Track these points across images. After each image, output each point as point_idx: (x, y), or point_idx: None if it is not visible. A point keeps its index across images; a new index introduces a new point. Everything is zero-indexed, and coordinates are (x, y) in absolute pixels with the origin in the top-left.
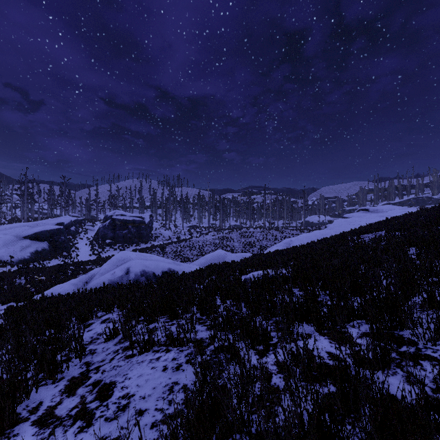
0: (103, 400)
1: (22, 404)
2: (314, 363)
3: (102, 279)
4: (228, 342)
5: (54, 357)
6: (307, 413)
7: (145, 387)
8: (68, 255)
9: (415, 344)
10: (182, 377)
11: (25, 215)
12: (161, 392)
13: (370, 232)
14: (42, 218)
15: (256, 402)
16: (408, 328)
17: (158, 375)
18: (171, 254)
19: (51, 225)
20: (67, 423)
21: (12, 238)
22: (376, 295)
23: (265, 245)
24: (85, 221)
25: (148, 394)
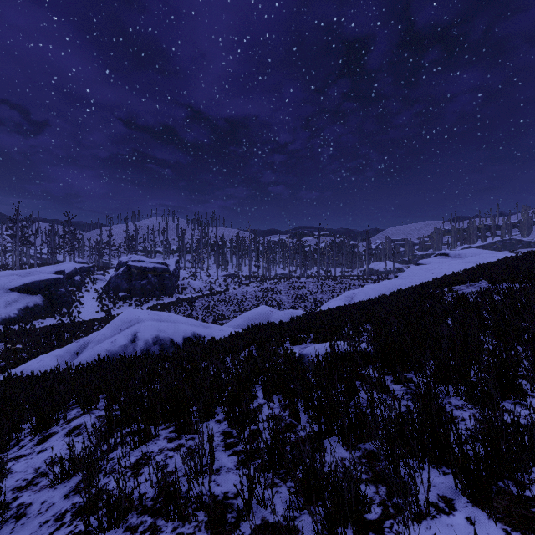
0: None
1: None
2: None
3: (97, 349)
4: None
5: None
6: None
7: None
8: (67, 312)
9: None
10: None
11: (17, 261)
12: None
13: (462, 283)
14: (40, 265)
15: None
16: None
17: None
18: (202, 310)
19: (47, 274)
20: None
21: None
22: None
23: (321, 298)
24: (94, 269)
25: None
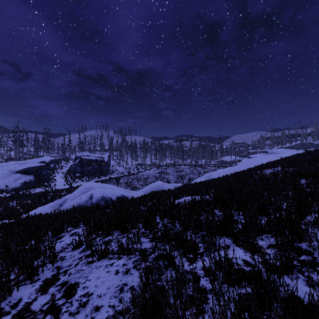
0: (68, 298)
1: (6, 300)
2: (233, 269)
3: (72, 202)
4: (166, 251)
5: (32, 263)
6: (231, 313)
7: (101, 287)
8: (48, 185)
9: (311, 253)
10: (130, 279)
11: (17, 156)
12: (114, 291)
13: (269, 168)
14: (30, 158)
15: (188, 300)
16: (305, 241)
17: (111, 277)
18: (123, 184)
19: (36, 163)
20: (39, 316)
21: (7, 173)
22: (279, 216)
23: (192, 177)
24: (61, 160)
25: (104, 293)
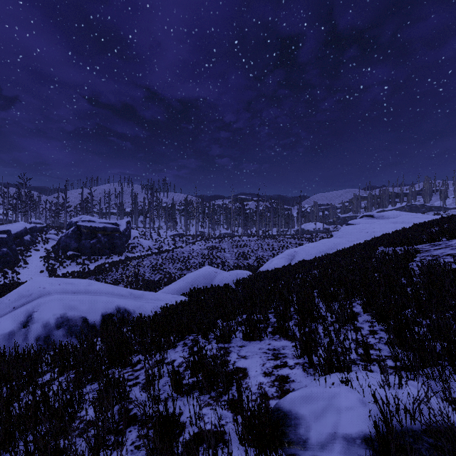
0: None
1: None
2: None
3: None
4: None
5: None
6: None
7: None
8: (4, 273)
9: None
10: None
11: None
12: None
13: (420, 242)
14: None
15: None
16: None
17: None
18: (149, 268)
19: None
20: None
21: None
22: None
23: (262, 256)
24: (48, 229)
25: None
